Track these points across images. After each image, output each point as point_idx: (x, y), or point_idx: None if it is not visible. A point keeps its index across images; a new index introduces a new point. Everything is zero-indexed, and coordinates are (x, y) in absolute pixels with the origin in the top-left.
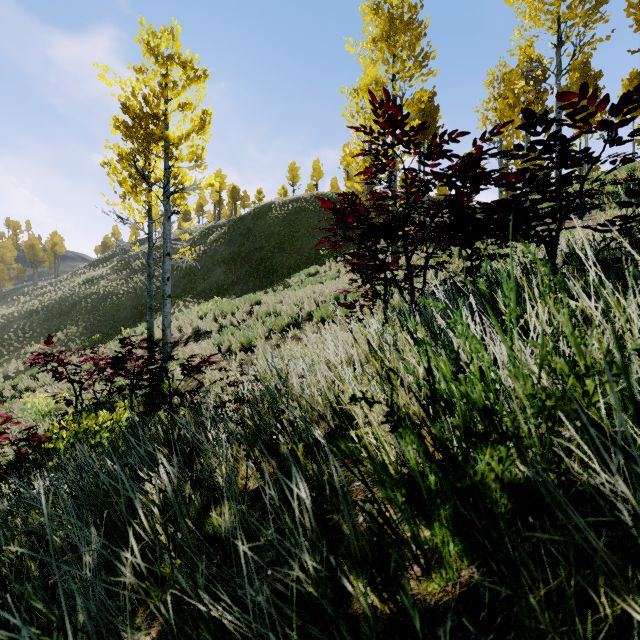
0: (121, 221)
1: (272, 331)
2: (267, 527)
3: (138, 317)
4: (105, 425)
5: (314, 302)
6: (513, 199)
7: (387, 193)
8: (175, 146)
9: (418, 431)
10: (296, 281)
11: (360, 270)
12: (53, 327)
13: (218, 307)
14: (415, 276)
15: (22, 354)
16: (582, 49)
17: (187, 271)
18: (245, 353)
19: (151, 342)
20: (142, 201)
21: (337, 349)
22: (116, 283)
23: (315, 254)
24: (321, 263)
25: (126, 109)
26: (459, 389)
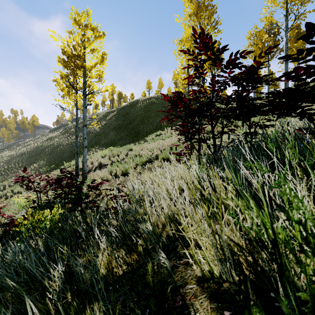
0: (62, 109)
1: (137, 164)
2: (127, 314)
3: (73, 156)
4: (48, 217)
5: (159, 149)
6: (294, 88)
7: (201, 90)
8: (89, 71)
9: (237, 258)
10: (150, 138)
11: (184, 134)
12: (32, 161)
13: (111, 152)
14: (217, 138)
15: (17, 174)
16: (299, 17)
17: (96, 134)
18: (123, 176)
19: (70, 174)
20: (72, 99)
21: (172, 178)
22: (62, 140)
23: (159, 125)
24: (162, 129)
25: (64, 52)
26: (279, 237)
